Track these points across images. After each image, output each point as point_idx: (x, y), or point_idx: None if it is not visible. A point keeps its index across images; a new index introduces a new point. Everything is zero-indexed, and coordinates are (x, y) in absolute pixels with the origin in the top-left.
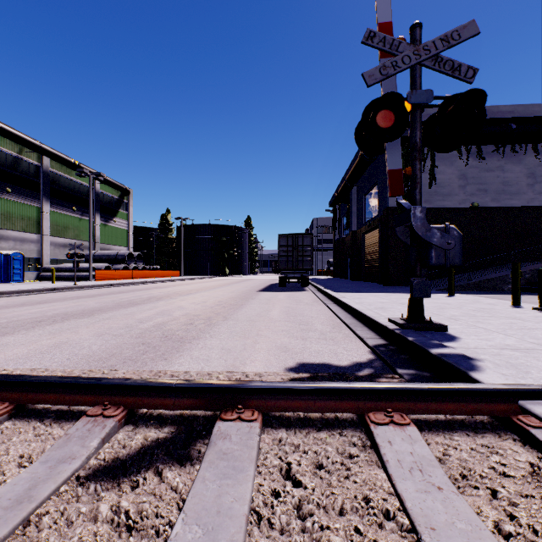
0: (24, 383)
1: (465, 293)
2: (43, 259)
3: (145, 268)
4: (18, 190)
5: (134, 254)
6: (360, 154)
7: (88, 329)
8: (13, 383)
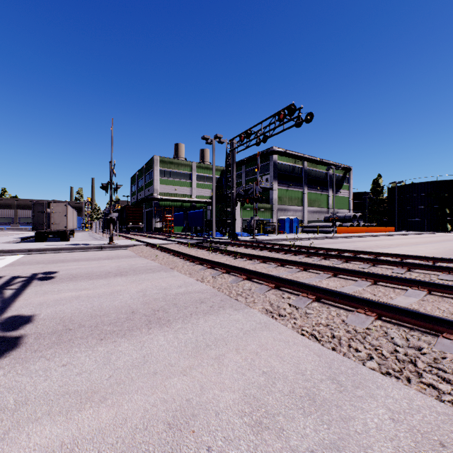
0: (401, 255)
1: None
2: (304, 220)
3: (364, 225)
4: (294, 184)
5: (356, 215)
6: None
7: None
8: (398, 255)
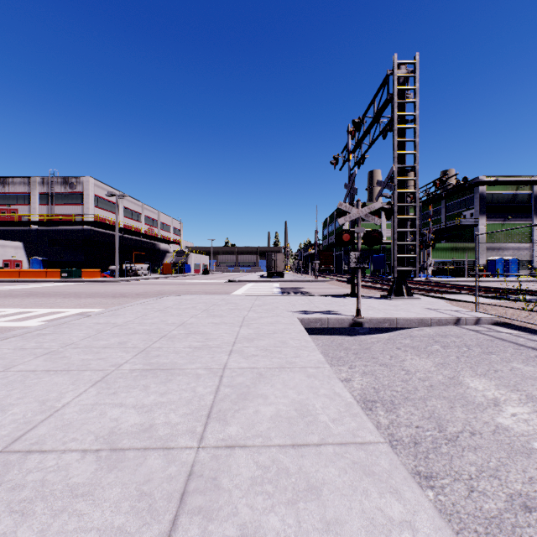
0: (496, 288)
1: None
2: (533, 261)
3: None
4: (514, 216)
5: None
6: None
7: None
8: (495, 288)
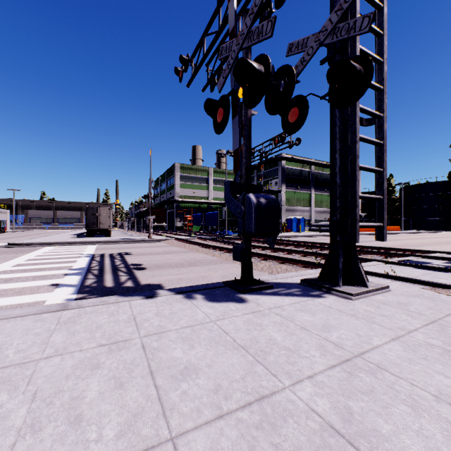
0: None
1: None
2: (311, 220)
3: None
4: (301, 186)
5: (361, 215)
6: None
7: None
8: None
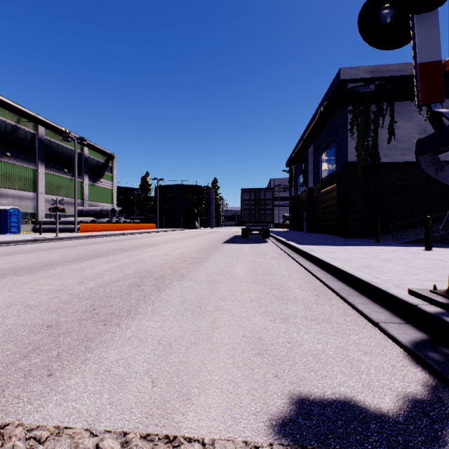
0: None
1: (436, 246)
2: (38, 214)
3: (126, 222)
4: (16, 155)
5: (116, 209)
6: (319, 112)
7: (8, 293)
8: None
